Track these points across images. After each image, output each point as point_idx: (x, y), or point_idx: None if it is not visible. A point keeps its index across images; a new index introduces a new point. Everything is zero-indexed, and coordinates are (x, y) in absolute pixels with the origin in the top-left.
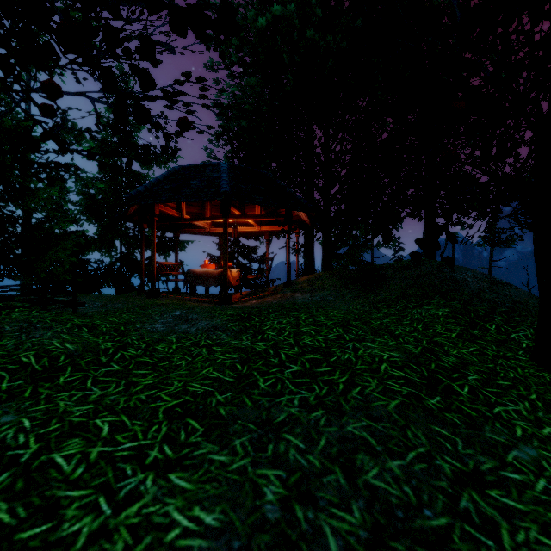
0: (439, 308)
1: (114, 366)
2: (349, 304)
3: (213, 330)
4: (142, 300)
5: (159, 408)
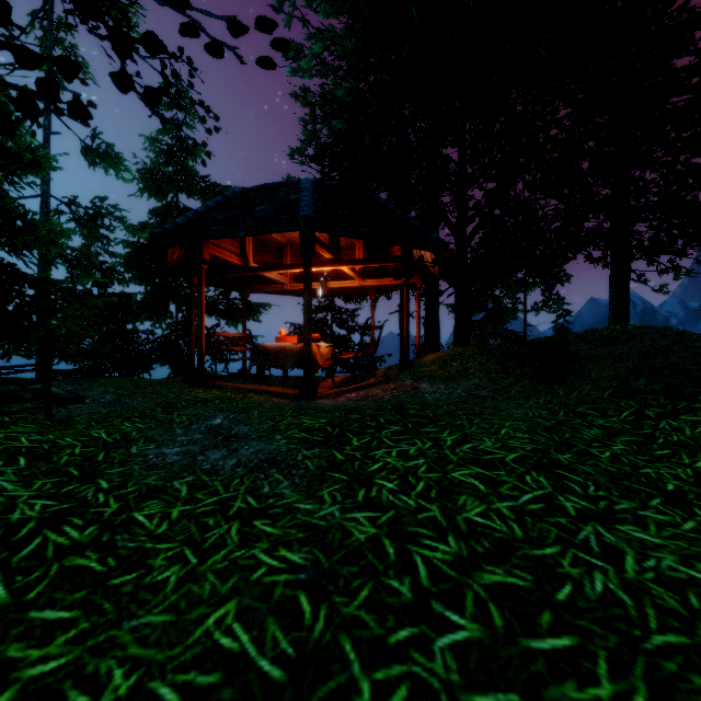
0: None
1: None
2: (523, 406)
3: (268, 467)
4: (180, 390)
5: None
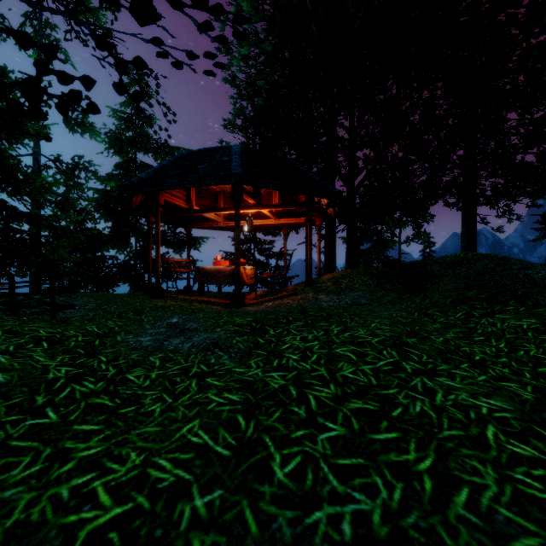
0: (521, 318)
1: (49, 414)
2: (390, 309)
3: (213, 347)
4: (143, 301)
5: (80, 530)
